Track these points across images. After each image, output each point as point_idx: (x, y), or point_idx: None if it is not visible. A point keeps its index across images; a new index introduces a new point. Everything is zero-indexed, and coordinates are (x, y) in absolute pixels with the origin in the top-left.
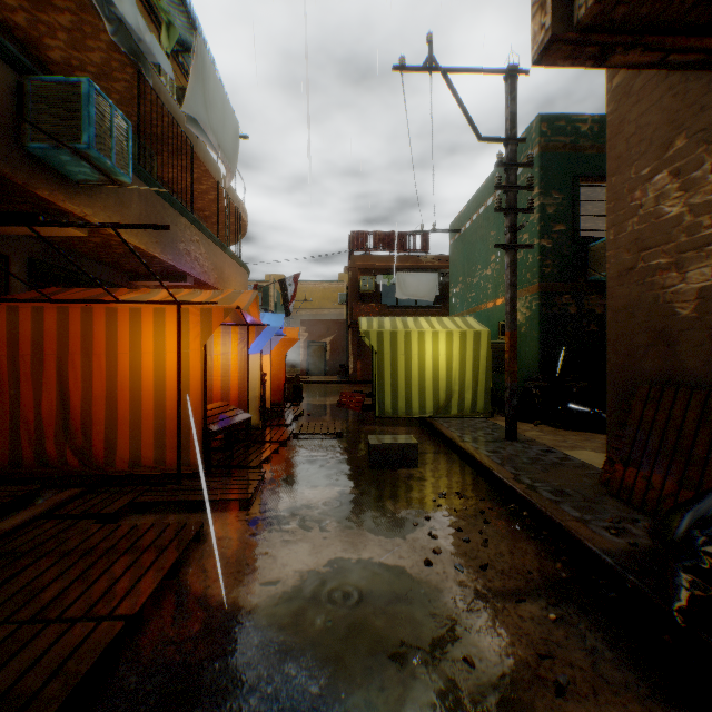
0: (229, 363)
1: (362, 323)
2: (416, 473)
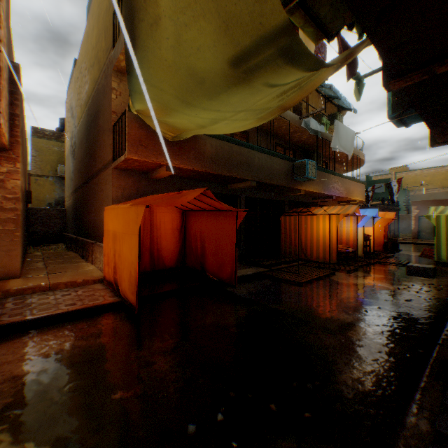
0: (348, 231)
1: (429, 210)
2: (427, 279)
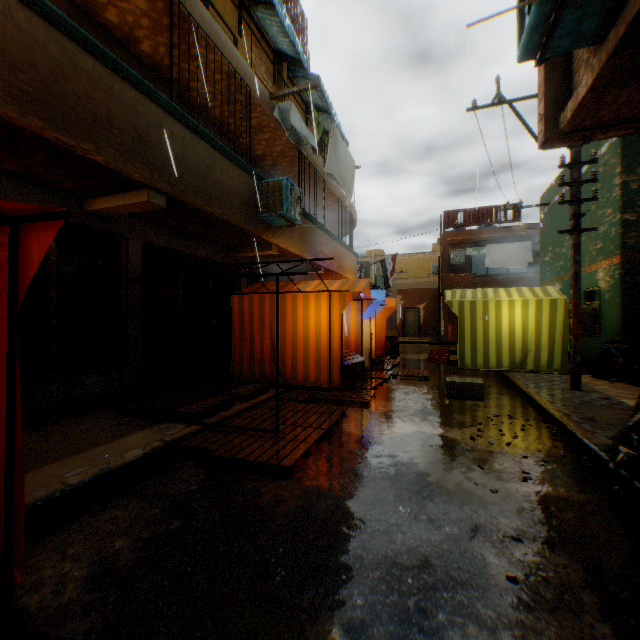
0: (349, 325)
1: (446, 294)
2: (481, 403)
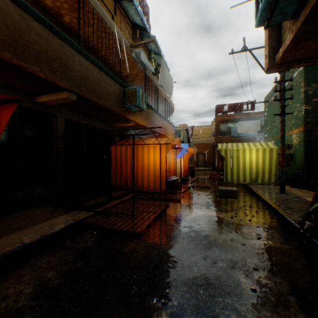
0: (170, 161)
1: (218, 146)
2: (236, 200)
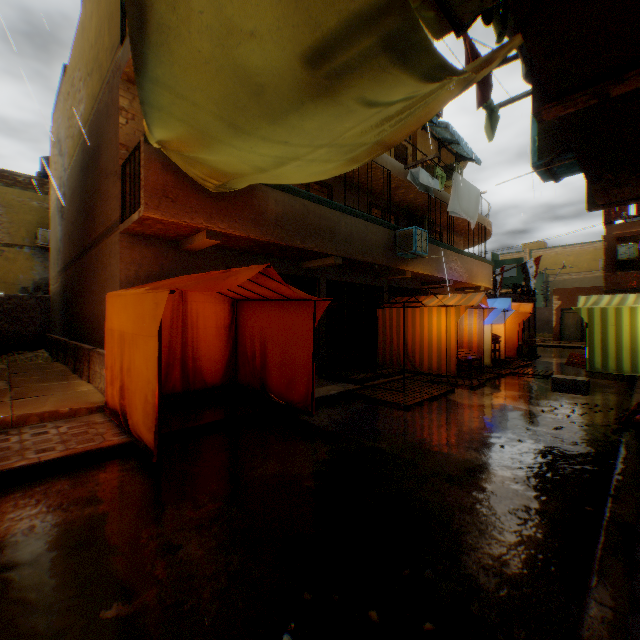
0: (472, 329)
1: (578, 301)
2: (580, 397)
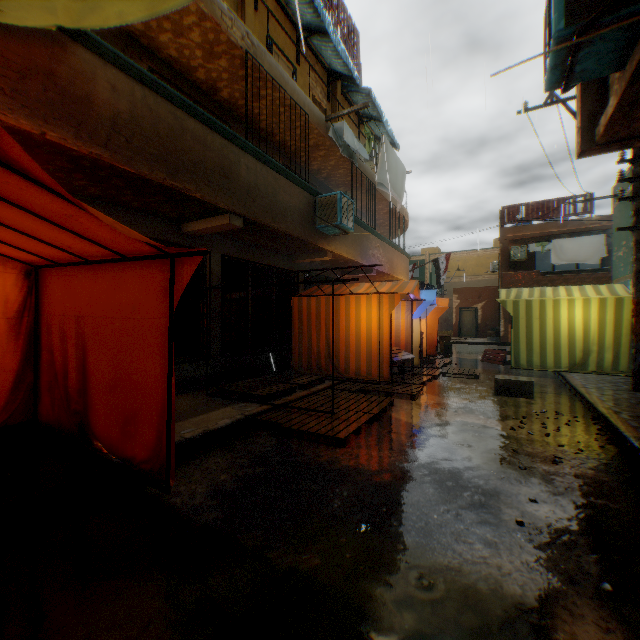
0: (400, 324)
1: (500, 293)
2: (529, 401)
